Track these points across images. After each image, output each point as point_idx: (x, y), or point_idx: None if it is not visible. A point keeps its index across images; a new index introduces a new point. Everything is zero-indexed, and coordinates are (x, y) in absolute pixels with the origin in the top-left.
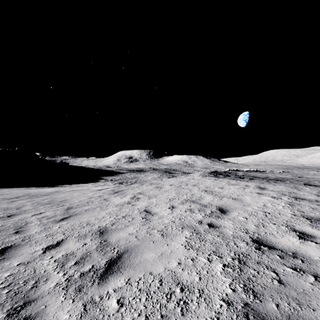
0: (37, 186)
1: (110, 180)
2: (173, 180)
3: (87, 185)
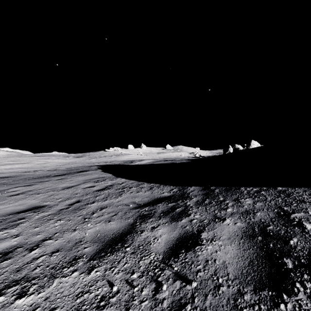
0: None
1: None
2: None
3: None
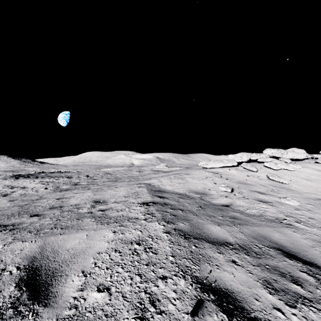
0: None
1: None
2: None
3: None
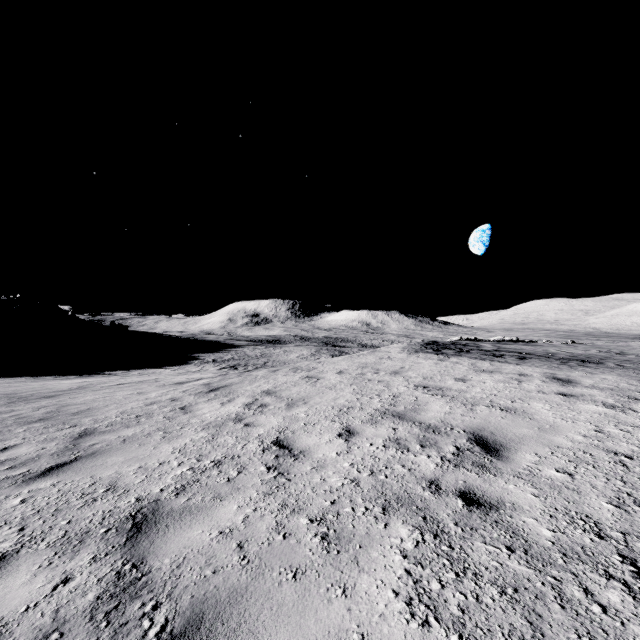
0: (57, 374)
1: (211, 361)
2: (345, 360)
3: (163, 372)
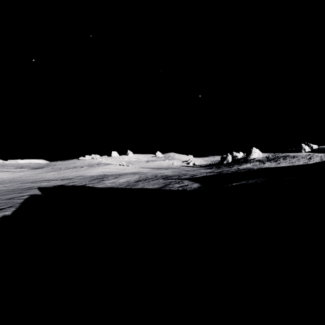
0: None
1: None
2: None
3: None
